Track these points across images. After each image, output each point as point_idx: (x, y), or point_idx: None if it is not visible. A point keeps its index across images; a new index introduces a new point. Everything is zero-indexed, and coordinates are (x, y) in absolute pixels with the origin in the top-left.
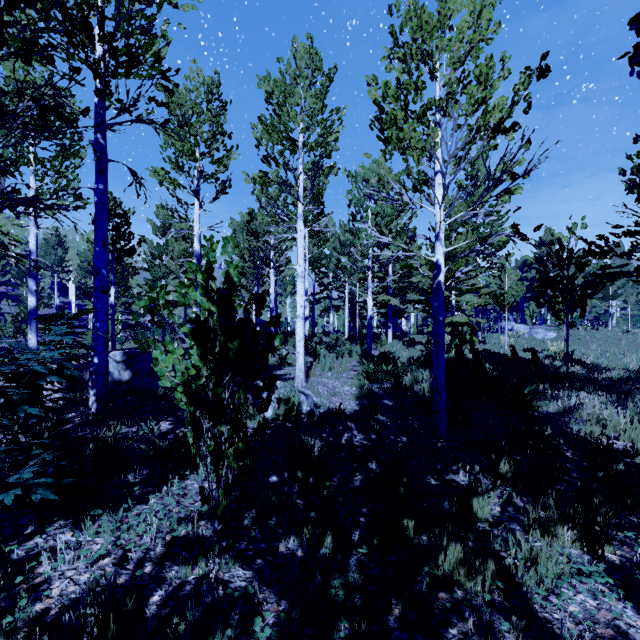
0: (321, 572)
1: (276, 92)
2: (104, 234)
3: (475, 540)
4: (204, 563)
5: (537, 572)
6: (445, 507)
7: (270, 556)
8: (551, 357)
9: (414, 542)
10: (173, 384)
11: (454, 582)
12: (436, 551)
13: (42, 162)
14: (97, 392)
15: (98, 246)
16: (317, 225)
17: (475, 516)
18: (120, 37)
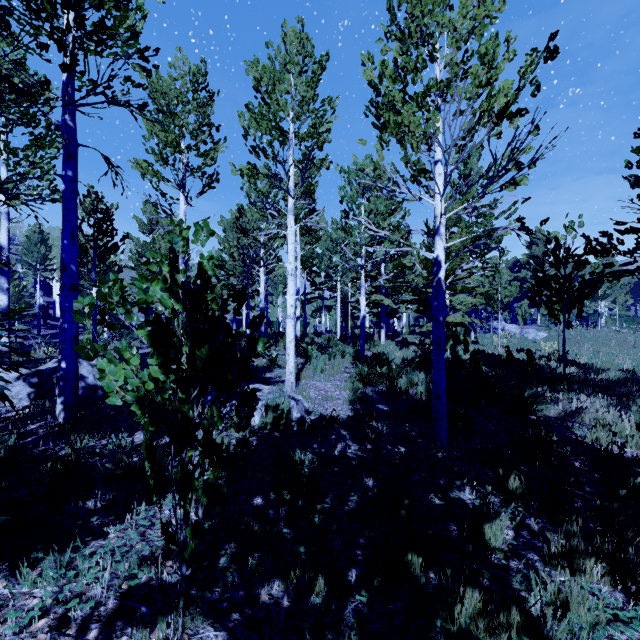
0: (311, 629)
1: (265, 79)
2: (73, 226)
3: (490, 576)
4: (165, 624)
5: (566, 618)
6: (452, 533)
7: (249, 608)
8: (545, 357)
9: (420, 581)
10: (129, 400)
11: (471, 637)
12: (451, 602)
13: (13, 151)
14: (65, 400)
15: (66, 239)
16: (308, 220)
17: (488, 545)
18: (89, 7)
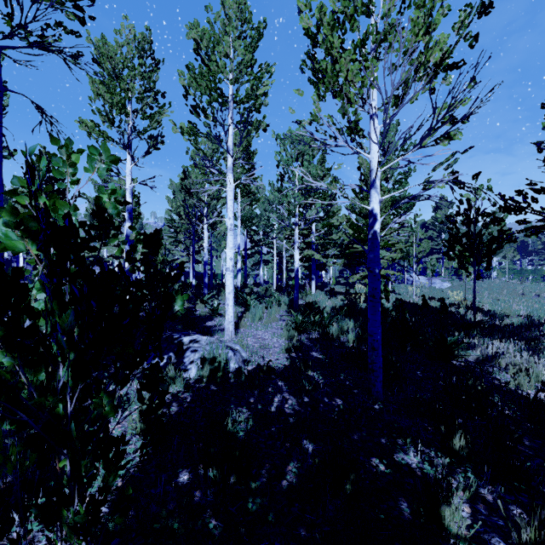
0: None
1: (204, 41)
2: None
3: None
4: None
5: None
6: (404, 512)
7: None
8: (453, 305)
9: None
10: None
11: None
12: None
13: None
14: None
15: None
16: (246, 178)
17: (448, 532)
18: None
